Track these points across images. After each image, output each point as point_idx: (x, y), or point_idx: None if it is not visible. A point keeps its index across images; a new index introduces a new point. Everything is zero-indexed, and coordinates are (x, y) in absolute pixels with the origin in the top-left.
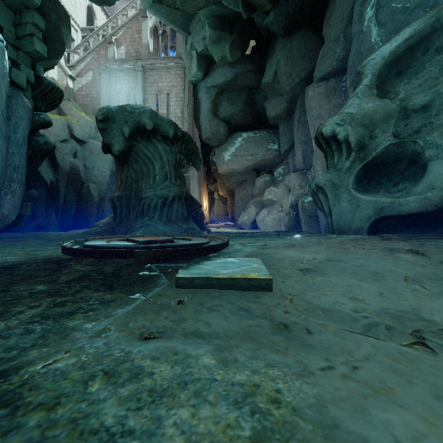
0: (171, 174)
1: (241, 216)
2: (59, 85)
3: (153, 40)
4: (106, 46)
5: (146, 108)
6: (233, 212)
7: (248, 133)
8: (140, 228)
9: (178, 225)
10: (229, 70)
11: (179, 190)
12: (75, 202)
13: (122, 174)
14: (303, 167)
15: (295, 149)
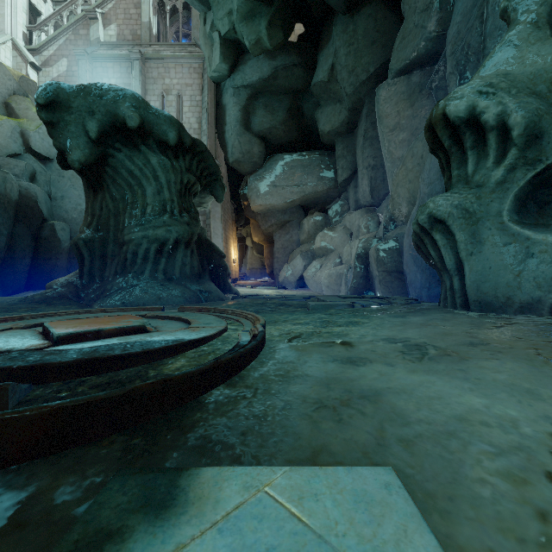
0: (173, 203)
1: (283, 270)
2: (10, 72)
3: (159, 21)
4: (87, 23)
5: (127, 91)
6: (272, 264)
7: (293, 154)
8: (119, 291)
9: (184, 287)
10: (266, 62)
11: (186, 230)
12: (31, 249)
13: (94, 203)
14: (370, 202)
15: (359, 178)
